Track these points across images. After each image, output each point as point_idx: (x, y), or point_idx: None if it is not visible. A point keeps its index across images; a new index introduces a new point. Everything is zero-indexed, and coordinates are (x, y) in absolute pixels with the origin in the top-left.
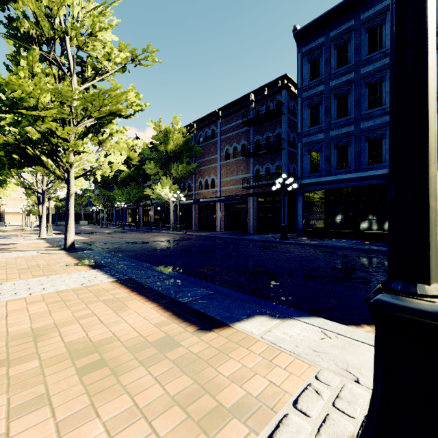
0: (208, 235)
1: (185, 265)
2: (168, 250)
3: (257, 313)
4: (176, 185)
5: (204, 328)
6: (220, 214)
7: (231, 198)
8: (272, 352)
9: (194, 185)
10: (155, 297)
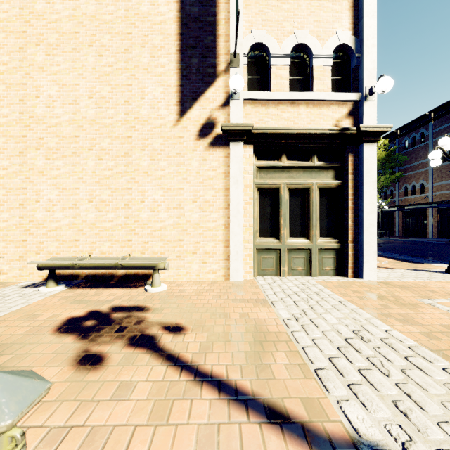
0: (415, 241)
1: (397, 253)
2: (379, 247)
3: (439, 263)
4: (377, 195)
5: (412, 263)
6: (432, 220)
7: (446, 204)
8: (439, 267)
9: (397, 192)
10: (386, 257)
